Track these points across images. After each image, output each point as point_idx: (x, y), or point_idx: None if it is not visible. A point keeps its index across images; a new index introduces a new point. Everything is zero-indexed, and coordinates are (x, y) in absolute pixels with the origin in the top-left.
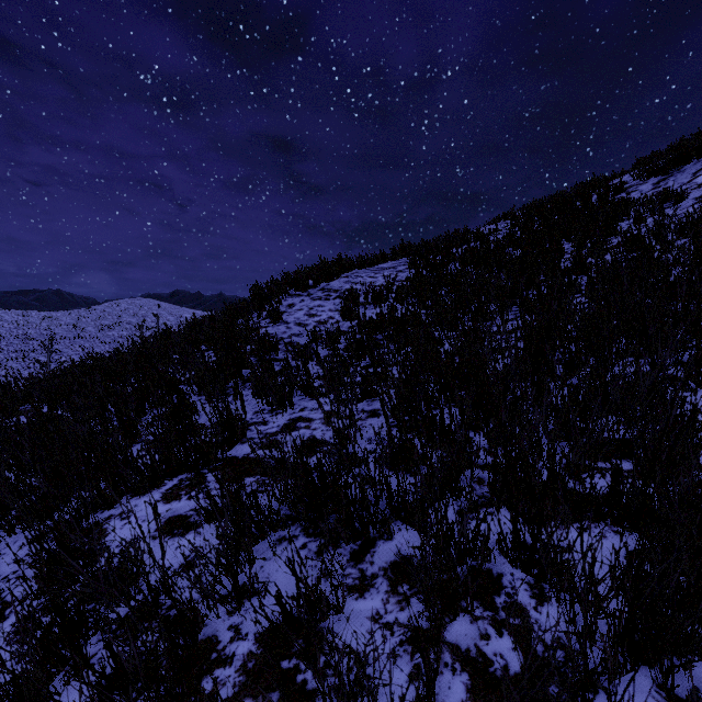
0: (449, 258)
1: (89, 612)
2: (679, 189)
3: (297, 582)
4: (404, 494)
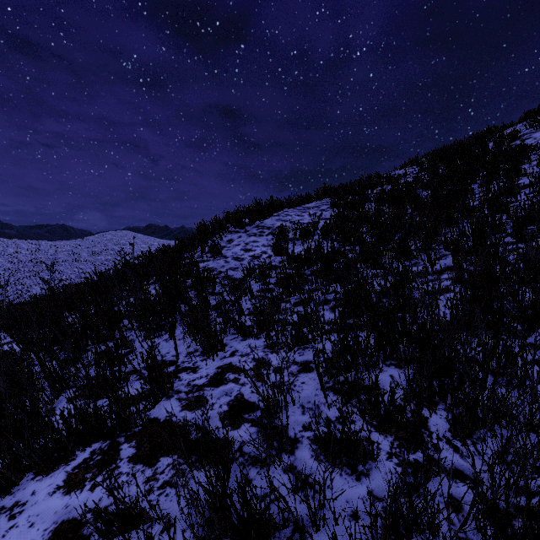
0: (365, 198)
1: None
2: None
3: None
4: None
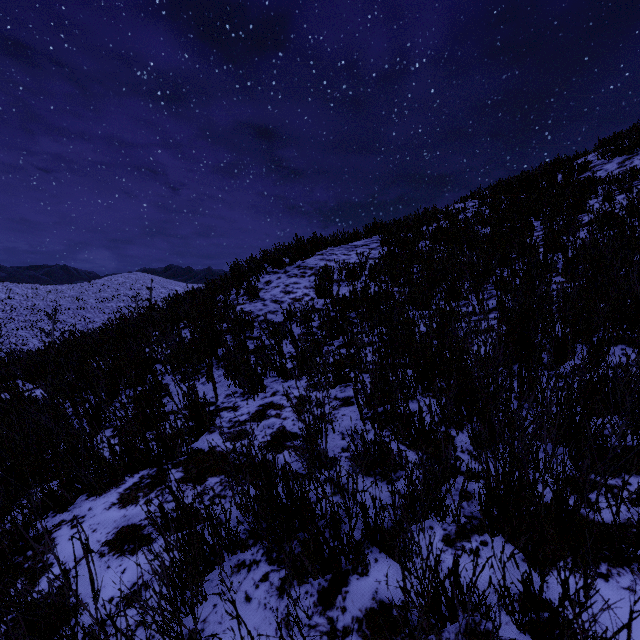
0: (419, 236)
1: None
2: None
3: None
4: (381, 522)
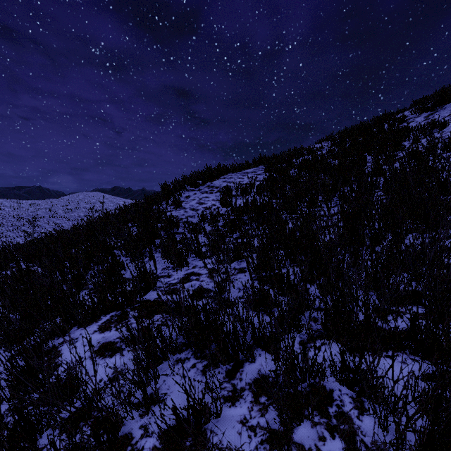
0: (290, 165)
1: (43, 414)
2: (442, 120)
3: (188, 398)
4: (263, 330)
